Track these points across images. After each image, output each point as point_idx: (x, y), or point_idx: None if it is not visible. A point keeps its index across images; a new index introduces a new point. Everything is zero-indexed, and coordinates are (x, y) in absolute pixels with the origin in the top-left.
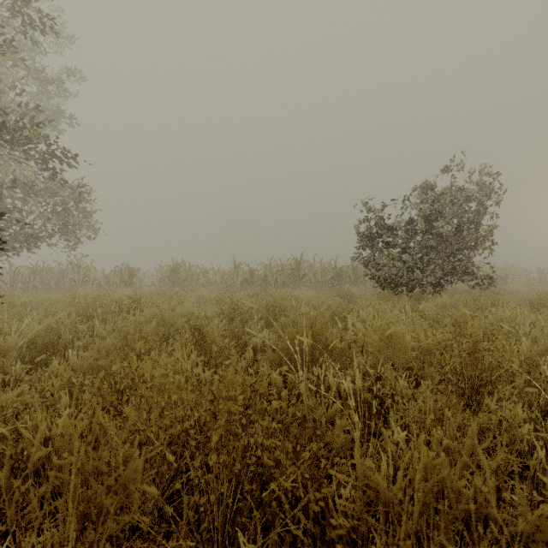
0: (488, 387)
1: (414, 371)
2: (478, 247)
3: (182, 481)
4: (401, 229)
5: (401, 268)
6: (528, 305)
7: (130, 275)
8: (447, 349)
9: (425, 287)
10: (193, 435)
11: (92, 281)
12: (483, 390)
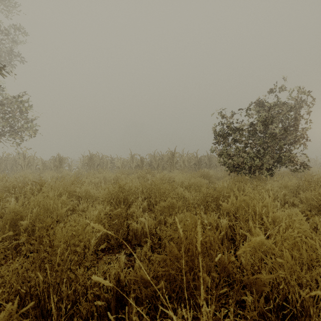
0: None
1: None
2: (297, 143)
3: None
4: (245, 130)
5: (245, 157)
6: None
7: (60, 162)
8: None
9: (262, 171)
10: None
11: (35, 166)
12: None
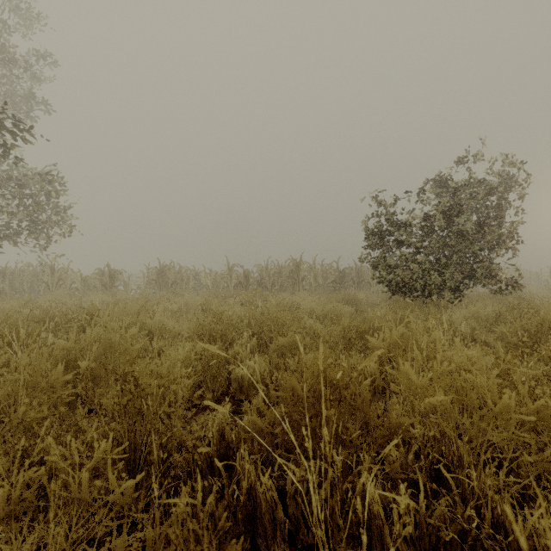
0: None
1: (509, 455)
2: (501, 246)
3: None
4: (415, 225)
5: (416, 270)
6: None
7: (111, 278)
8: None
9: (444, 292)
10: None
11: (70, 284)
12: None
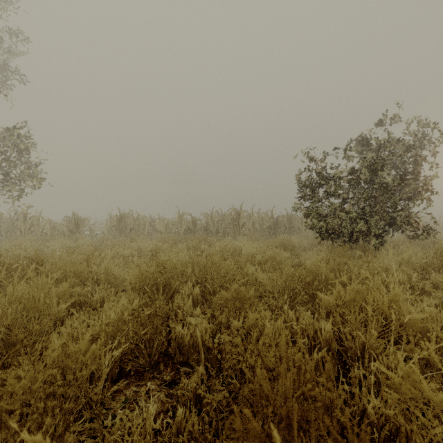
0: None
1: None
2: (418, 197)
3: None
4: (344, 178)
5: (344, 219)
6: None
7: (76, 224)
8: None
9: (369, 238)
10: None
11: (41, 230)
12: None
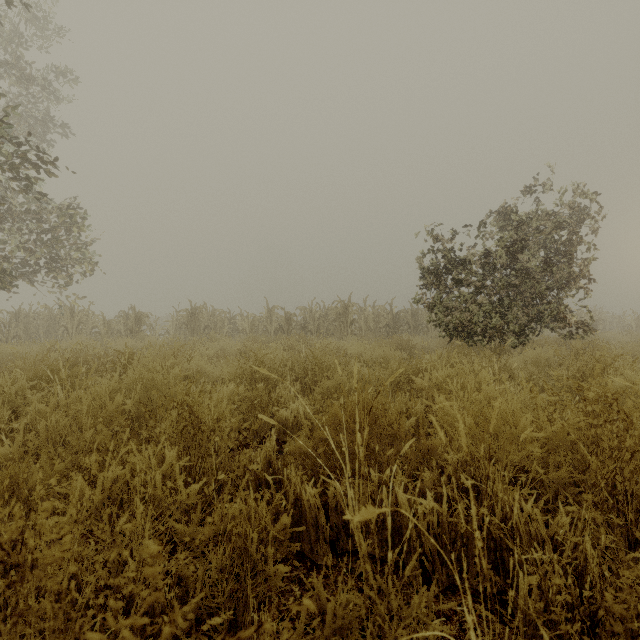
0: None
1: (531, 474)
2: (571, 286)
3: None
4: (475, 263)
5: (475, 312)
6: None
7: (137, 321)
8: (583, 440)
9: (507, 336)
10: None
11: (91, 328)
12: None
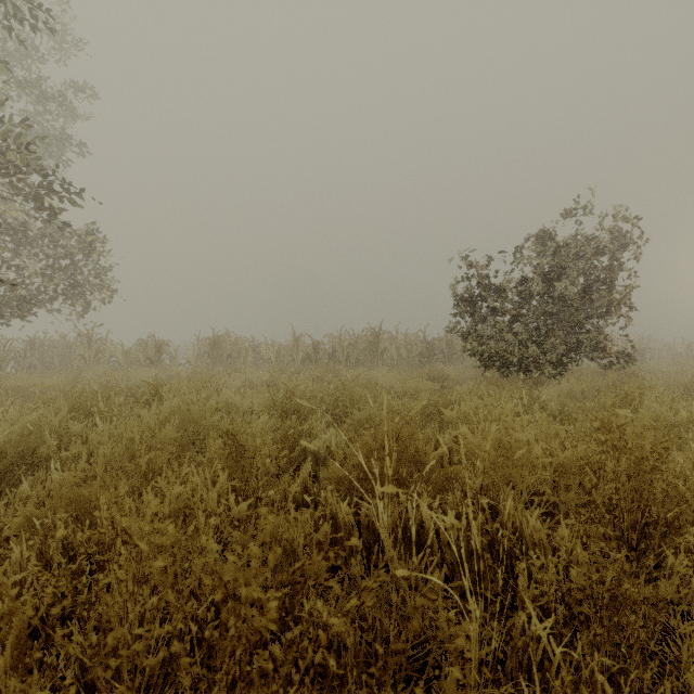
0: (661, 528)
1: (545, 497)
2: (611, 314)
3: (195, 689)
4: (511, 290)
5: (511, 342)
6: (683, 392)
7: (157, 350)
8: (592, 466)
9: (544, 367)
10: (187, 667)
11: (109, 358)
12: (652, 531)
